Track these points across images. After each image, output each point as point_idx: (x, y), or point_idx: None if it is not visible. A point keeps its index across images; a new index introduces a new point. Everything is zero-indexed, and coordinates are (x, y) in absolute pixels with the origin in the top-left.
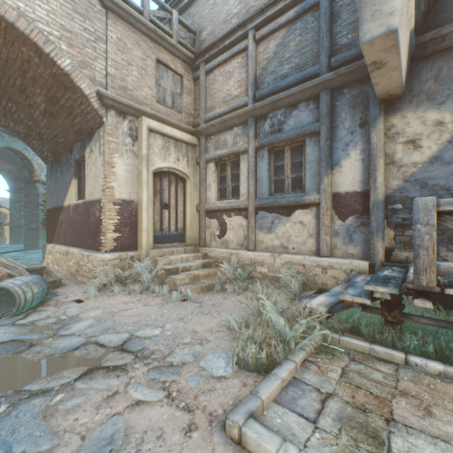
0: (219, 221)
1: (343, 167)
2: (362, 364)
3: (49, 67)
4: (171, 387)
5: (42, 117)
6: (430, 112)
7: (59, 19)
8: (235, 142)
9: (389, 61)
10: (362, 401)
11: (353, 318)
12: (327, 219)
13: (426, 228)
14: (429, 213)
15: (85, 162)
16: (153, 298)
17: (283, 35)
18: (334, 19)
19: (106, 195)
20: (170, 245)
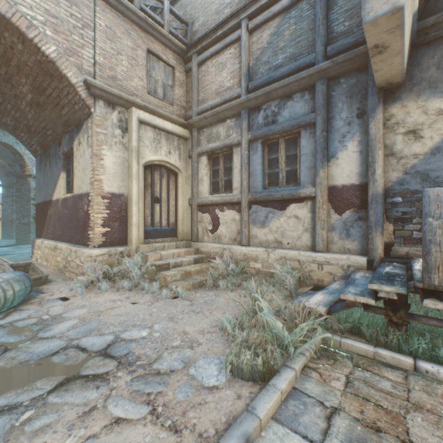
0: (211, 216)
1: (340, 159)
2: (367, 371)
3: (34, 54)
4: (157, 400)
5: (29, 109)
6: (432, 100)
7: (43, 3)
8: (228, 135)
9: (392, 45)
10: (372, 418)
11: (353, 318)
12: (323, 213)
13: (438, 221)
14: (442, 205)
15: (74, 154)
16: (142, 295)
17: (277, 24)
18: (330, 6)
19: (94, 188)
20: (161, 240)
